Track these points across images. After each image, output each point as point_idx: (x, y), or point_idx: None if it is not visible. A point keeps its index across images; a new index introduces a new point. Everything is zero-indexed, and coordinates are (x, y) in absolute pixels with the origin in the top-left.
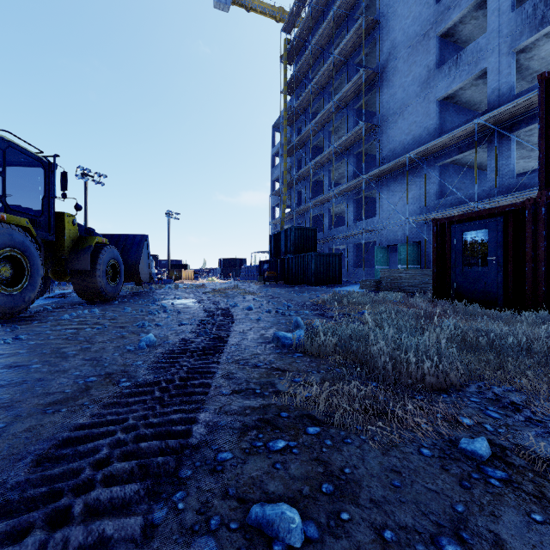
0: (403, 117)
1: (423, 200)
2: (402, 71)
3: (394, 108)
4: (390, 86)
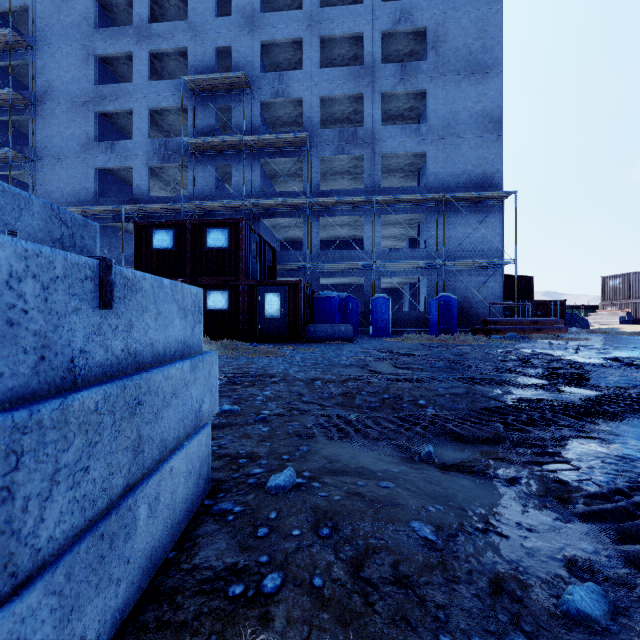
0: (62, 165)
1: None
2: (61, 120)
3: (52, 151)
4: (47, 125)
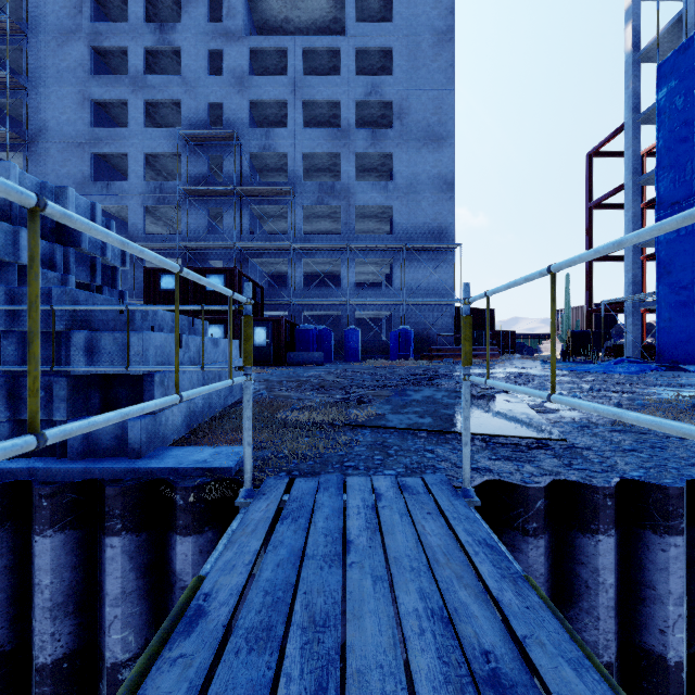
0: None
1: None
2: (57, 159)
3: None
4: (42, 163)
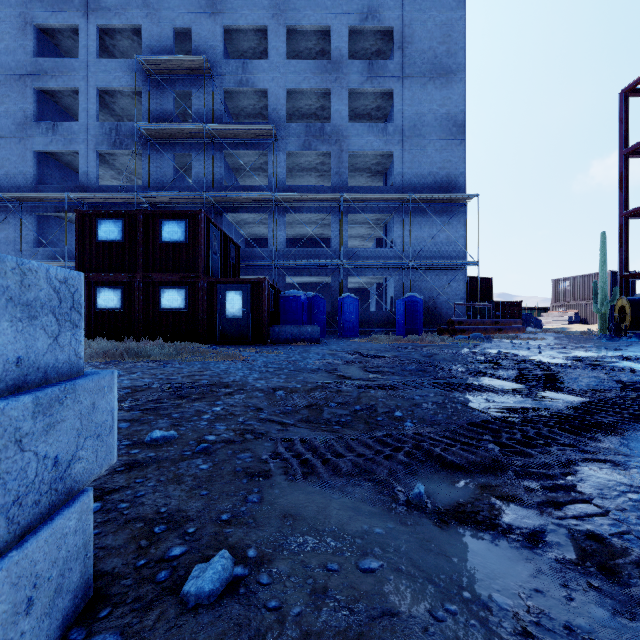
0: None
1: (19, 244)
2: None
3: None
4: None
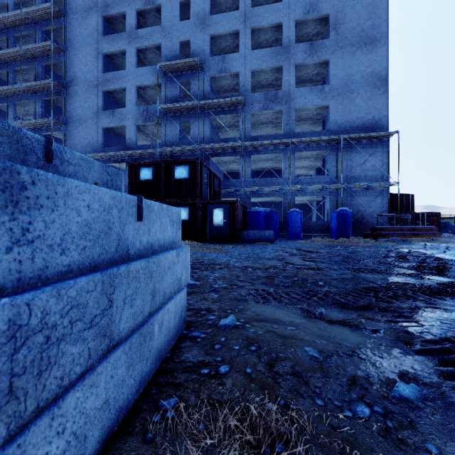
0: (82, 127)
1: None
2: (82, 97)
3: (76, 118)
4: (73, 101)
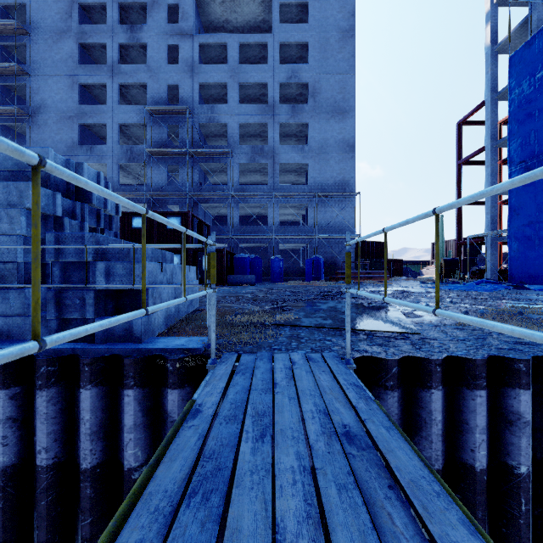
0: None
1: None
2: (52, 128)
3: None
4: (41, 131)
